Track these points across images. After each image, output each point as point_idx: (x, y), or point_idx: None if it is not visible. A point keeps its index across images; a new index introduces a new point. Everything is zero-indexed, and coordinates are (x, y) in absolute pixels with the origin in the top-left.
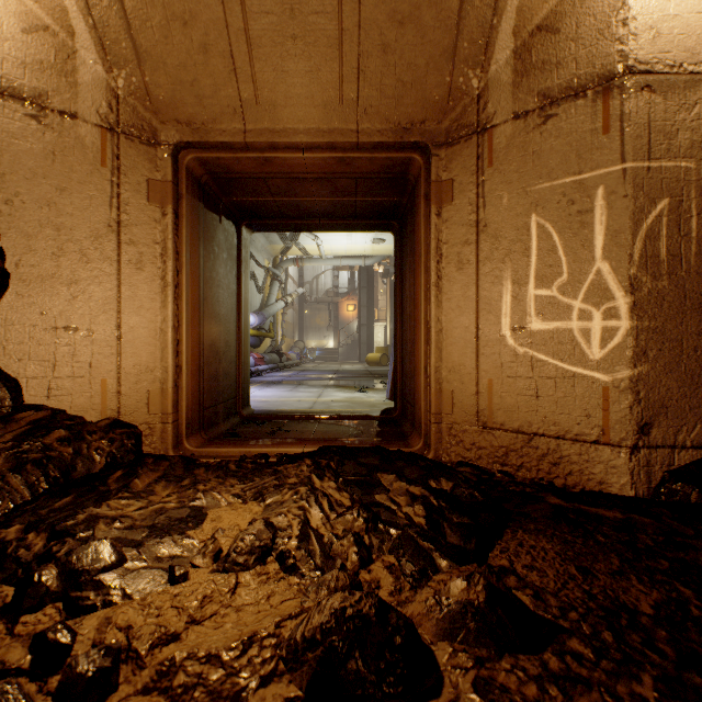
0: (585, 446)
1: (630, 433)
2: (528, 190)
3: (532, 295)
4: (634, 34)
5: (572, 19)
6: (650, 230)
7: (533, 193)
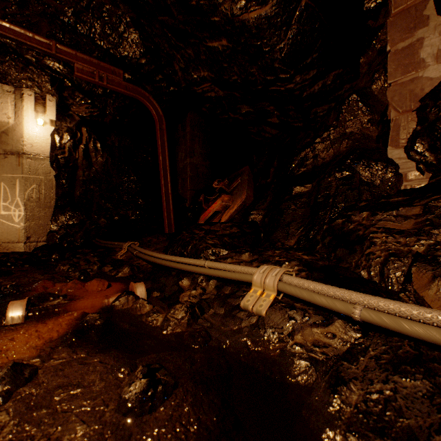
0: (15, 244)
1: (24, 239)
2: (1, 175)
3: (2, 204)
4: (26, 145)
5: (12, 134)
6: (31, 191)
7: (3, 176)
